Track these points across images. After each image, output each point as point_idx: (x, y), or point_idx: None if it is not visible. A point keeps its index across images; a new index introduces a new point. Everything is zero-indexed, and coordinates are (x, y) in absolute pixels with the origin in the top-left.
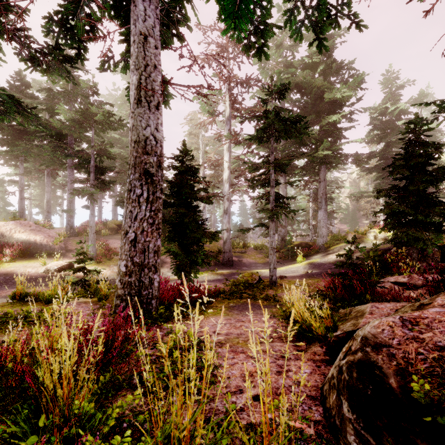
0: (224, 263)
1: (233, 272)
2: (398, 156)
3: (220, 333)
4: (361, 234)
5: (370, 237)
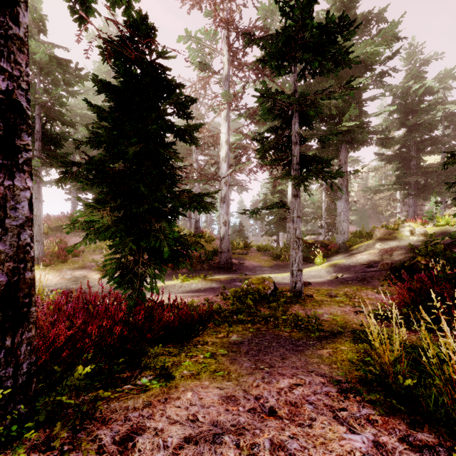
0: (221, 266)
1: (234, 277)
2: (422, 142)
3: None
4: (392, 229)
5: (405, 232)
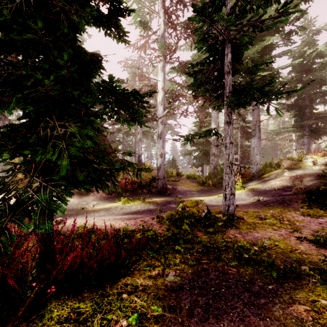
0: (158, 190)
1: (169, 200)
2: (315, 94)
3: None
4: (297, 161)
5: (308, 163)
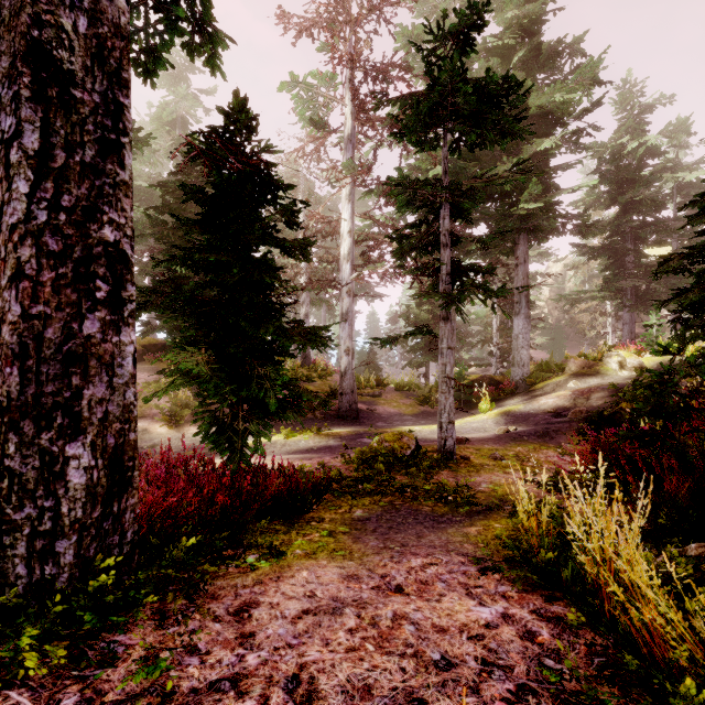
0: (341, 414)
1: (360, 431)
2: (643, 227)
3: (320, 697)
4: (594, 360)
5: (612, 365)
